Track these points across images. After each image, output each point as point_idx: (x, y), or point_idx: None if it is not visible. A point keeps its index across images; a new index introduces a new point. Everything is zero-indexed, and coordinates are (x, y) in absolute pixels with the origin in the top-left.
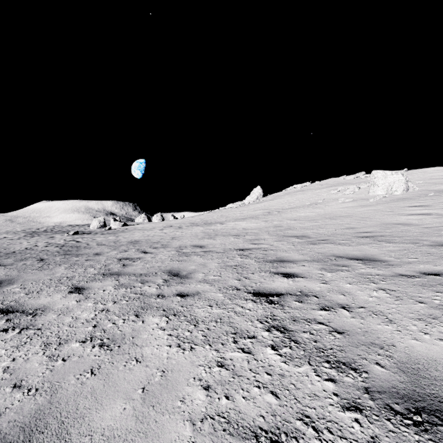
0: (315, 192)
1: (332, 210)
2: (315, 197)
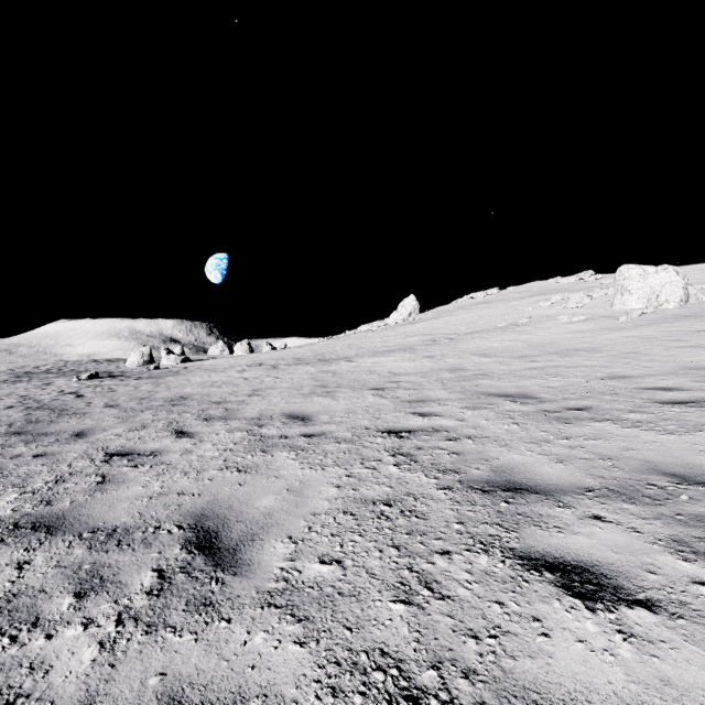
0: (512, 305)
1: (553, 337)
2: (512, 313)
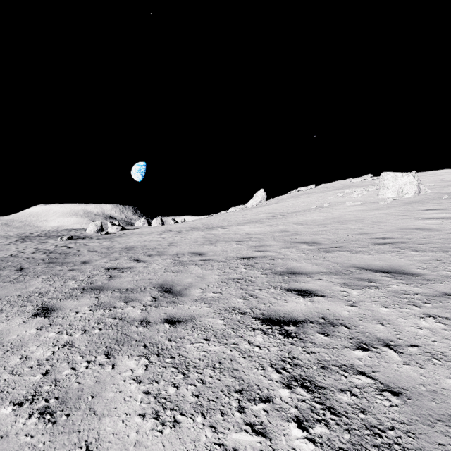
0: (321, 195)
1: (340, 214)
2: (321, 200)
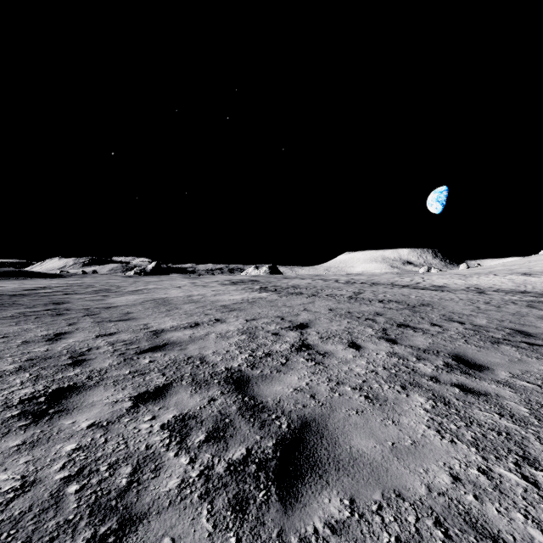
0: None
1: None
2: None
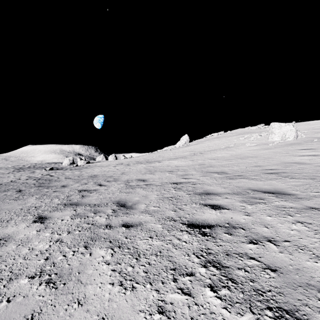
0: (228, 139)
1: (241, 152)
2: (228, 142)
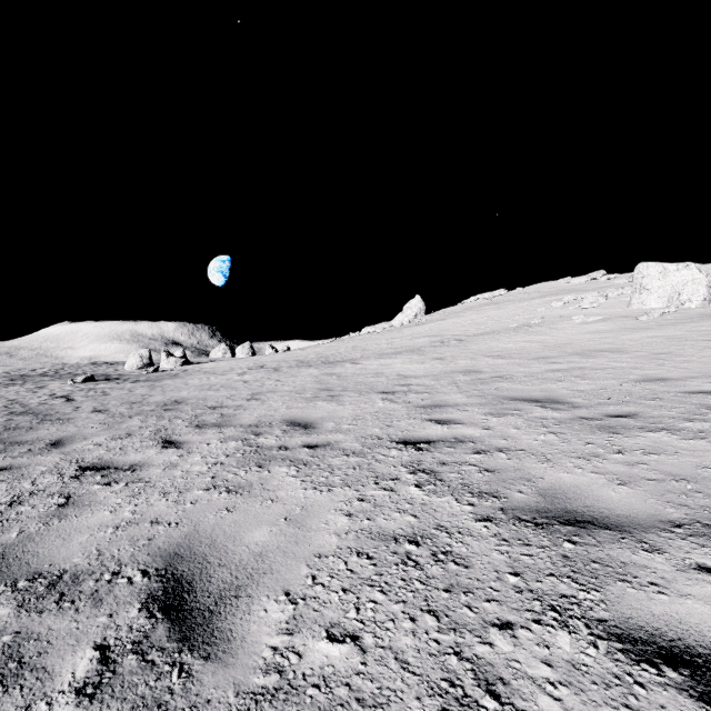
0: (522, 306)
1: (570, 338)
2: (523, 314)
